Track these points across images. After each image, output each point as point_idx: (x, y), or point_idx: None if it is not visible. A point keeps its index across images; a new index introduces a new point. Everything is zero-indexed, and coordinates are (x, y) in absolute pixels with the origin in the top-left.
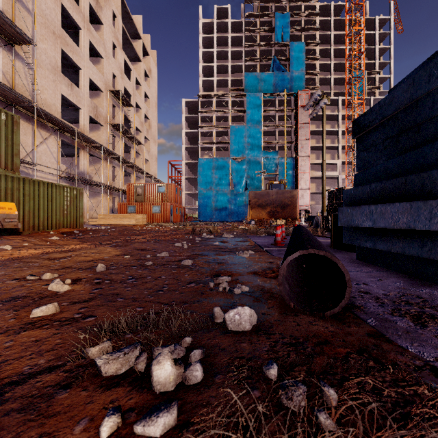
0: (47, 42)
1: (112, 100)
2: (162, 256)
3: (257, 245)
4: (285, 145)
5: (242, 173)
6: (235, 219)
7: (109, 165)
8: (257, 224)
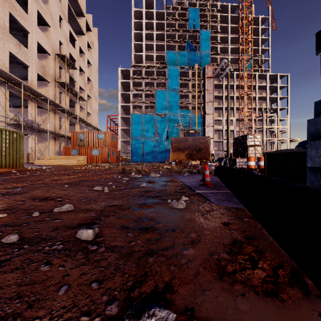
0: None
1: (59, 63)
2: (61, 211)
3: (185, 185)
4: (196, 105)
5: (164, 126)
6: (159, 160)
7: (55, 115)
8: (177, 164)
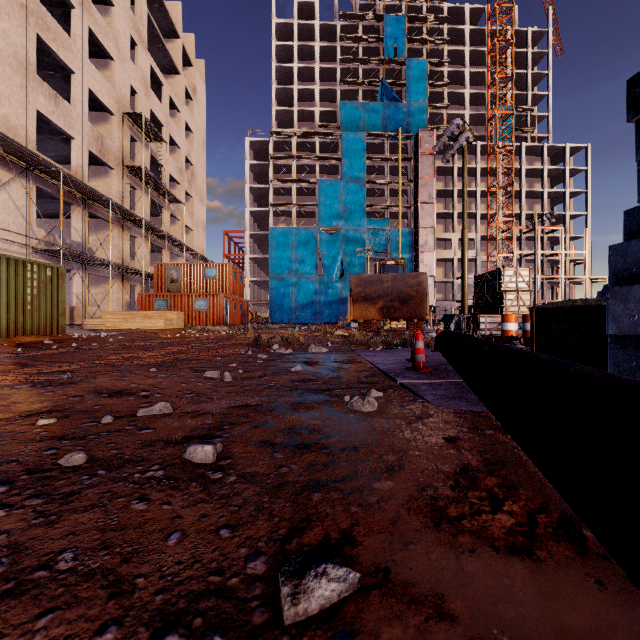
0: (9, 18)
1: (130, 130)
2: (151, 415)
3: (378, 370)
4: (399, 210)
5: (336, 251)
6: (325, 320)
7: (124, 233)
8: (362, 327)
